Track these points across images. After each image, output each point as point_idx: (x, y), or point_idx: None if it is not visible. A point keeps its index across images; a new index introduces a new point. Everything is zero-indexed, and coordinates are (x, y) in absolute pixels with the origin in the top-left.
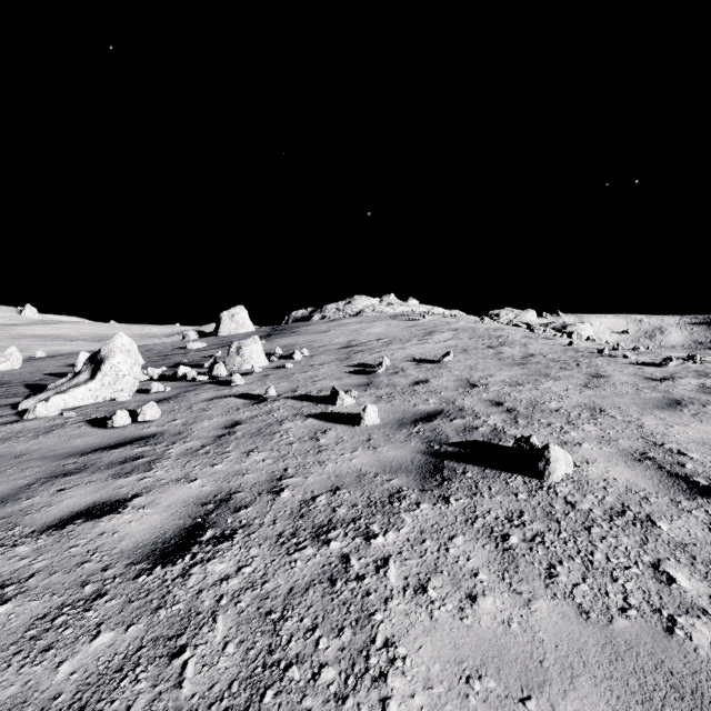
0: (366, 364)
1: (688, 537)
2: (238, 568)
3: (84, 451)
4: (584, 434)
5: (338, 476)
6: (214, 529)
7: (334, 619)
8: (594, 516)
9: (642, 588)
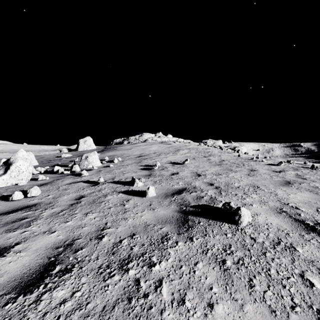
0: (148, 165)
1: (312, 256)
2: (72, 293)
3: None
4: (253, 199)
5: (134, 226)
6: (61, 265)
7: None
8: (266, 245)
9: (299, 291)
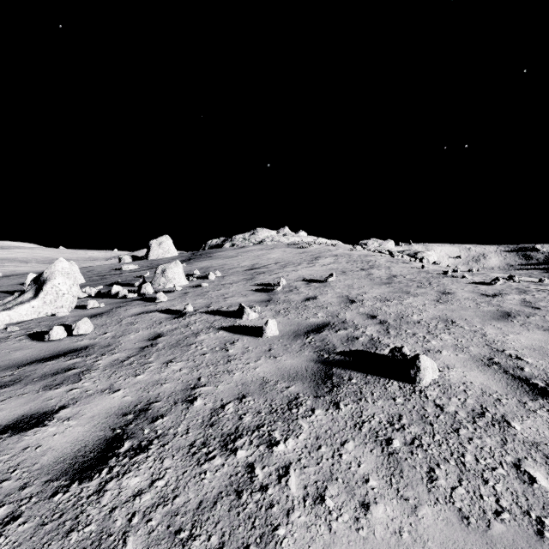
0: (266, 284)
1: (538, 436)
2: (151, 481)
3: (21, 363)
4: (442, 343)
5: (244, 384)
6: (132, 440)
7: (240, 536)
8: (460, 417)
9: (510, 489)
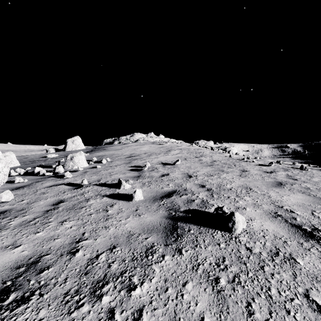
0: (138, 166)
1: (315, 269)
2: None
3: None
4: (246, 202)
5: (115, 237)
6: (17, 292)
7: None
8: (263, 257)
9: (306, 318)
